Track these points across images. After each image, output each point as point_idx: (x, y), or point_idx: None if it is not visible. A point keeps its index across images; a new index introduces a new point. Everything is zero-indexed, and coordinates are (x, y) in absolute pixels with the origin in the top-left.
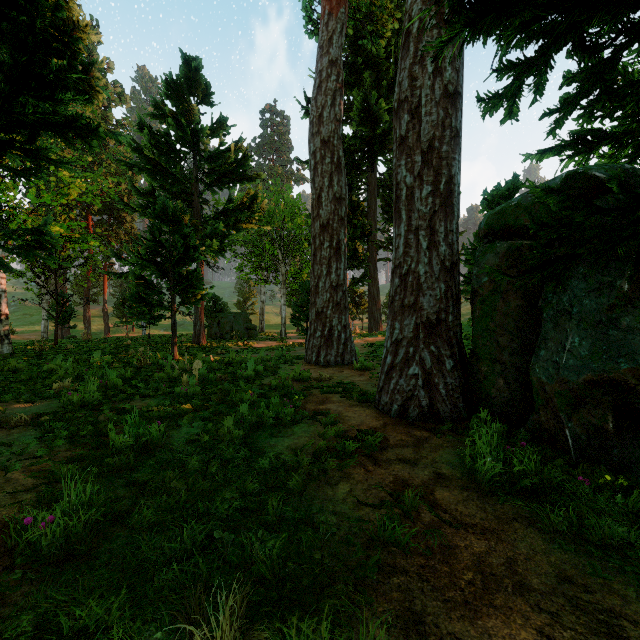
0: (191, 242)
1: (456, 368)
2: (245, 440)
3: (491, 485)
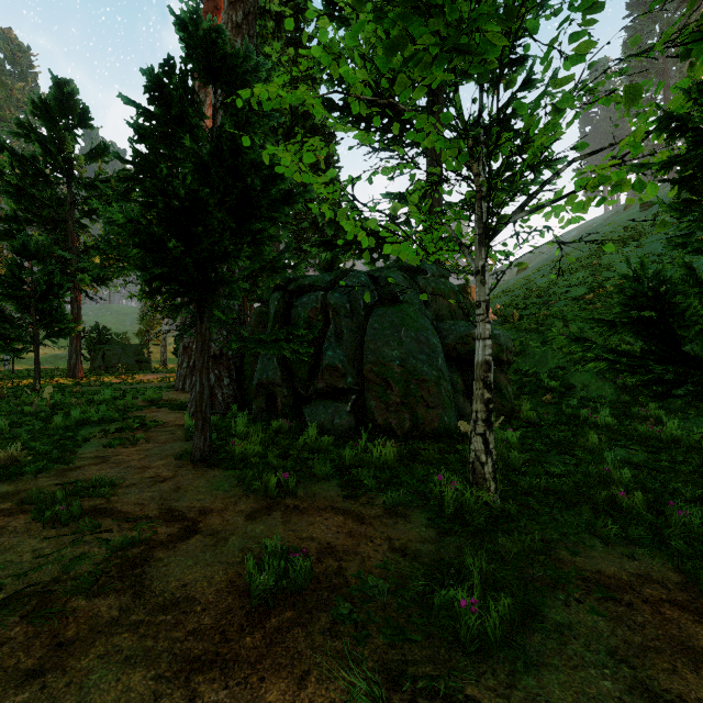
0: (56, 280)
1: (232, 384)
2: (69, 429)
3: (187, 431)
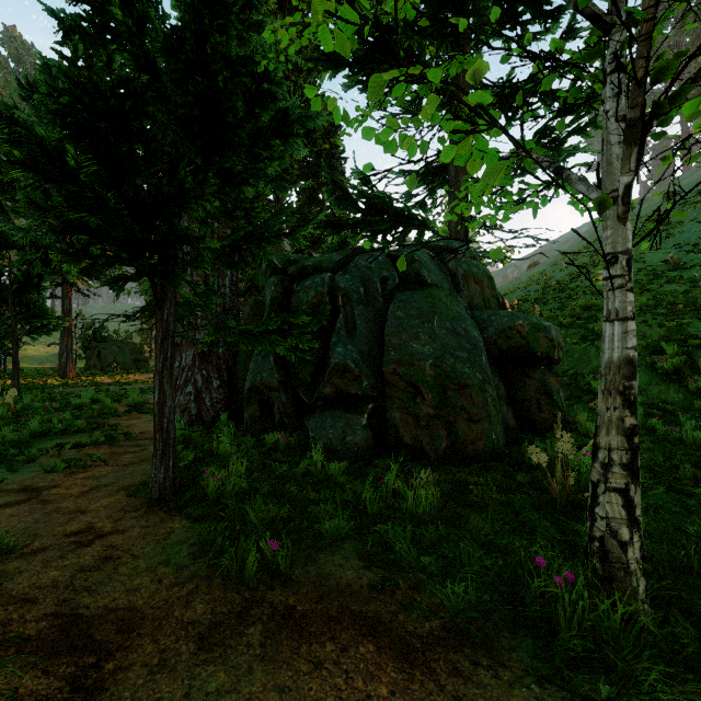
0: (36, 270)
1: (222, 387)
2: (19, 442)
3: None
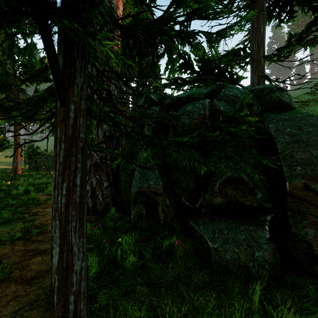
0: None
1: (110, 186)
2: None
3: None
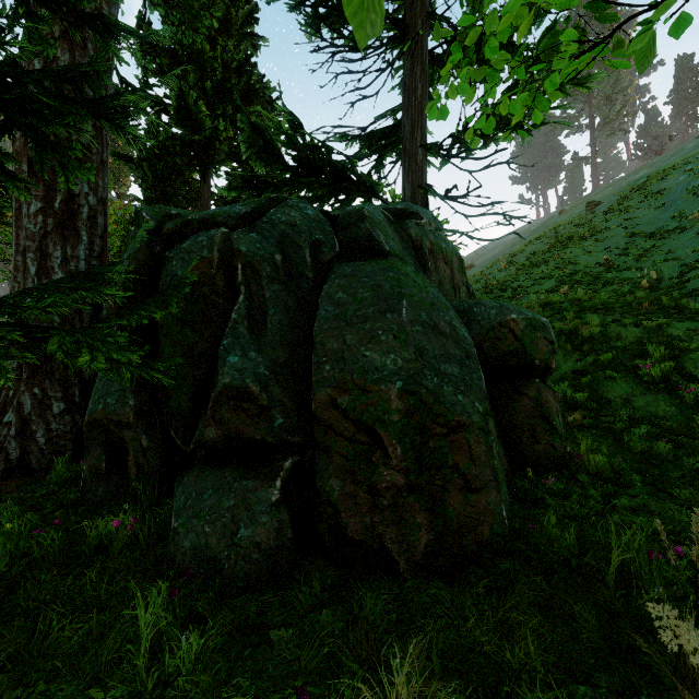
0: None
1: (70, 411)
2: None
3: None
